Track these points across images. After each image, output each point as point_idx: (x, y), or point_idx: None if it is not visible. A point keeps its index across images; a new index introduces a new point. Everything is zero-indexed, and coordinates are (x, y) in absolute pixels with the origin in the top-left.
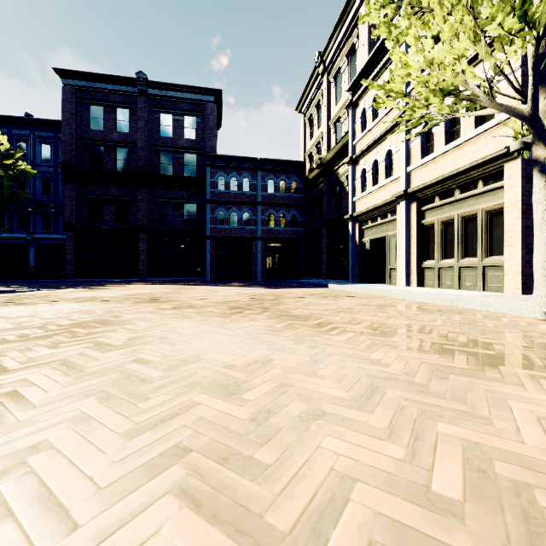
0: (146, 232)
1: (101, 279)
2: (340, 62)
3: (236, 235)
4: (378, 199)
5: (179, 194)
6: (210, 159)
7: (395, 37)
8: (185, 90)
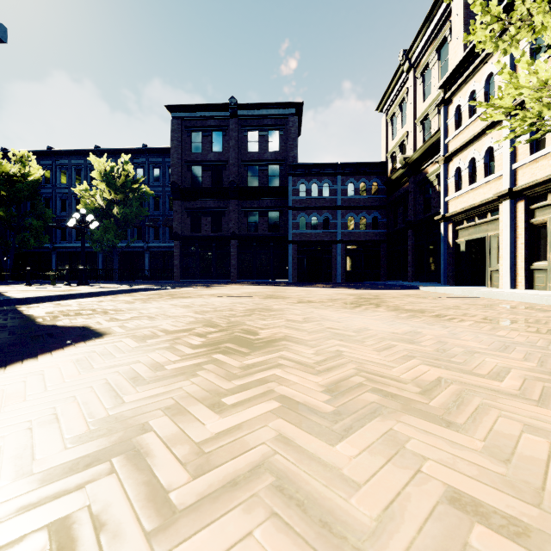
0: (236, 239)
1: (201, 280)
2: (429, 58)
3: (317, 238)
4: (475, 198)
5: (264, 203)
6: (292, 168)
7: (502, 49)
8: (270, 107)
